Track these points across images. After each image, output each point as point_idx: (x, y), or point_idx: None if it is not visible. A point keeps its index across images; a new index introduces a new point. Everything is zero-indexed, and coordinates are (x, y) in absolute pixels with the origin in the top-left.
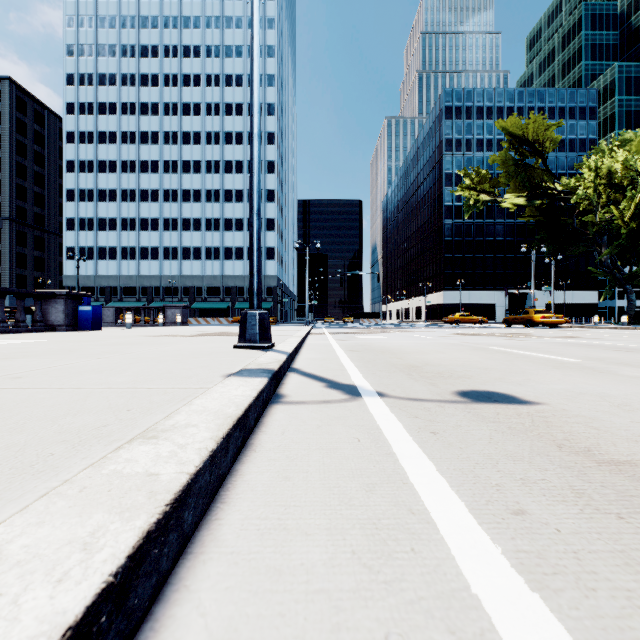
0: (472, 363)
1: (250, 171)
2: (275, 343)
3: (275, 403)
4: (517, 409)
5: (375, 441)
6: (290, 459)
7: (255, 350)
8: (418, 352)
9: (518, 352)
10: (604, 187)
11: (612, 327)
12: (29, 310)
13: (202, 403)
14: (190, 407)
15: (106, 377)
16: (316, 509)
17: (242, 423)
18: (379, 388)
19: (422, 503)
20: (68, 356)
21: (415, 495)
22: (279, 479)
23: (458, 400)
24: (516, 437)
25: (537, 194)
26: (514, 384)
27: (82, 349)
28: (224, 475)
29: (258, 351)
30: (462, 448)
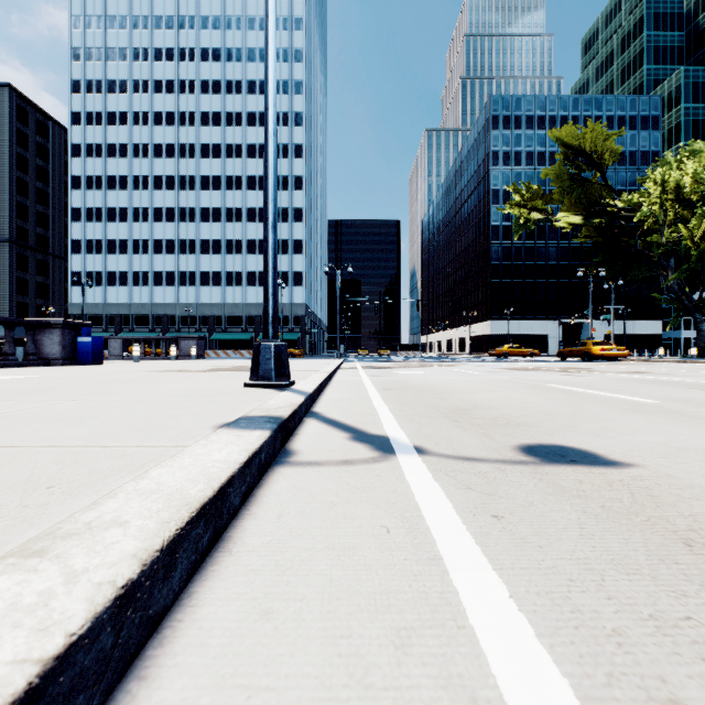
0: (531, 405)
1: (264, 175)
2: (296, 380)
3: (280, 464)
4: (605, 474)
5: (412, 533)
6: (280, 570)
7: (269, 389)
8: (464, 391)
9: (583, 391)
10: (672, 203)
11: (681, 361)
12: (21, 341)
13: (160, 476)
14: (138, 484)
15: (60, 428)
16: (303, 698)
17: (212, 509)
18: (418, 441)
19: (494, 681)
20: (37, 397)
21: (480, 659)
22: (253, 617)
23: (523, 460)
24: (617, 525)
25: (595, 212)
26: (590, 435)
27: (62, 388)
28: (162, 611)
29: (272, 391)
30: (542, 547)
